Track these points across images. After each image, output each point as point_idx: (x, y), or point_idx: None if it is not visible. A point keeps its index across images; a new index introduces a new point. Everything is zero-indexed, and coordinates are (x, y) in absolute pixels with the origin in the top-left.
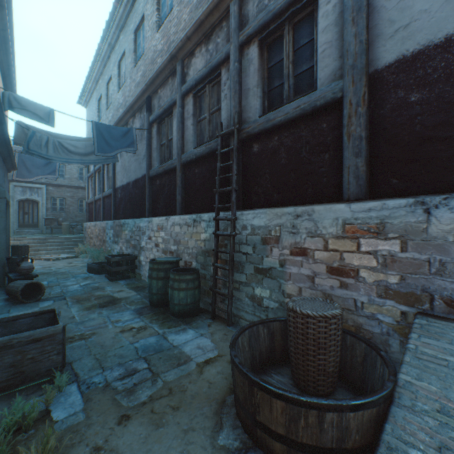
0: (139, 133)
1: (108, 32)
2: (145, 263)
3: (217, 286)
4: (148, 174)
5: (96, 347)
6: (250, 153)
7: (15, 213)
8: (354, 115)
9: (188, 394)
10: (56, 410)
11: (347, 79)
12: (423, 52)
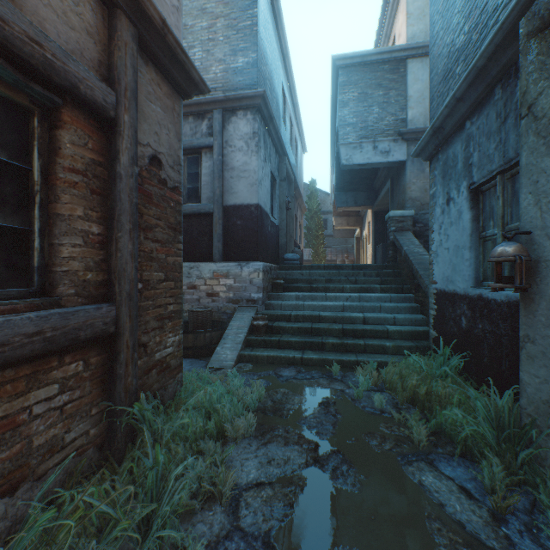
0: None
1: None
2: None
3: None
4: None
5: None
6: None
7: None
8: (218, 223)
9: None
10: None
11: (215, 206)
12: (241, 206)
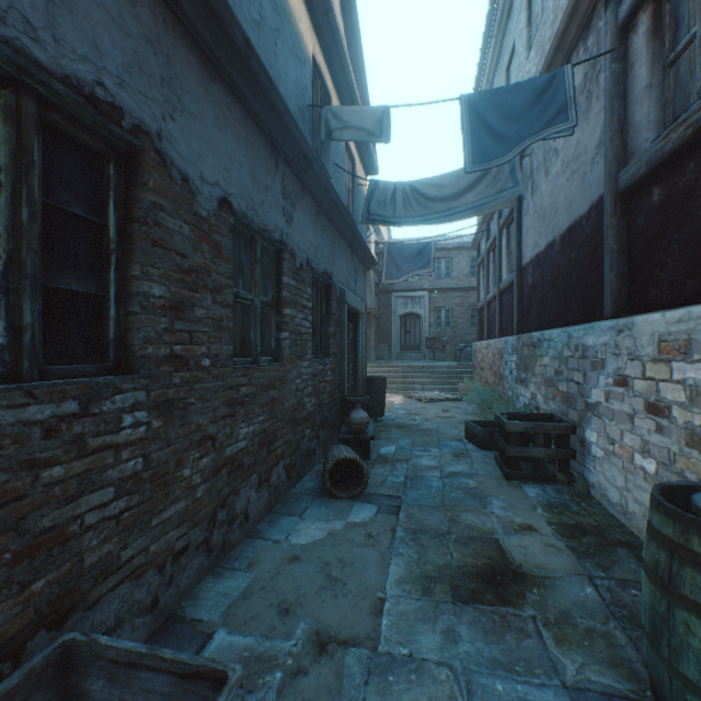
0: (579, 98)
1: None
2: (600, 453)
3: None
4: (613, 185)
5: None
6: None
7: (397, 333)
8: None
9: None
10: None
11: None
12: None
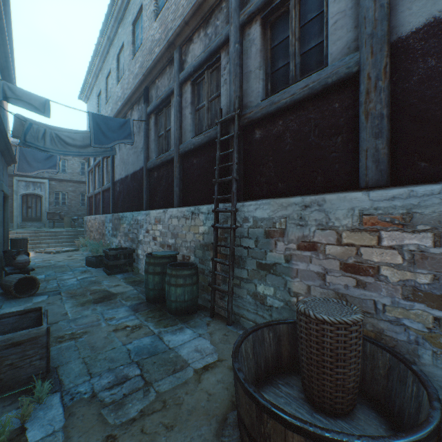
0: (137, 125)
1: (107, 25)
2: (142, 257)
3: (216, 282)
4: (146, 166)
5: (85, 348)
6: (252, 140)
7: (19, 207)
8: (373, 91)
9: (184, 408)
10: (32, 428)
11: (365, 50)
12: None
